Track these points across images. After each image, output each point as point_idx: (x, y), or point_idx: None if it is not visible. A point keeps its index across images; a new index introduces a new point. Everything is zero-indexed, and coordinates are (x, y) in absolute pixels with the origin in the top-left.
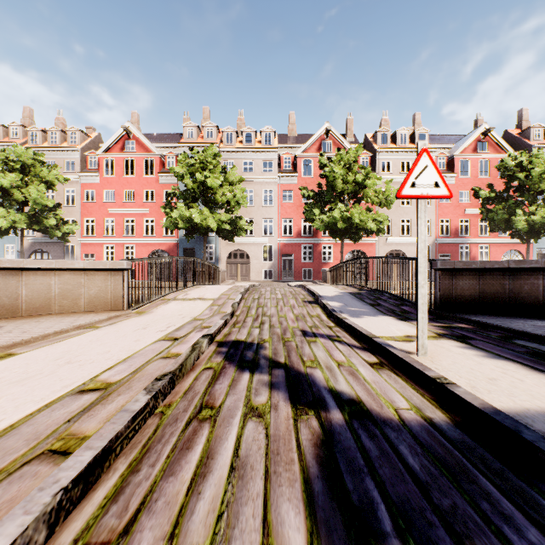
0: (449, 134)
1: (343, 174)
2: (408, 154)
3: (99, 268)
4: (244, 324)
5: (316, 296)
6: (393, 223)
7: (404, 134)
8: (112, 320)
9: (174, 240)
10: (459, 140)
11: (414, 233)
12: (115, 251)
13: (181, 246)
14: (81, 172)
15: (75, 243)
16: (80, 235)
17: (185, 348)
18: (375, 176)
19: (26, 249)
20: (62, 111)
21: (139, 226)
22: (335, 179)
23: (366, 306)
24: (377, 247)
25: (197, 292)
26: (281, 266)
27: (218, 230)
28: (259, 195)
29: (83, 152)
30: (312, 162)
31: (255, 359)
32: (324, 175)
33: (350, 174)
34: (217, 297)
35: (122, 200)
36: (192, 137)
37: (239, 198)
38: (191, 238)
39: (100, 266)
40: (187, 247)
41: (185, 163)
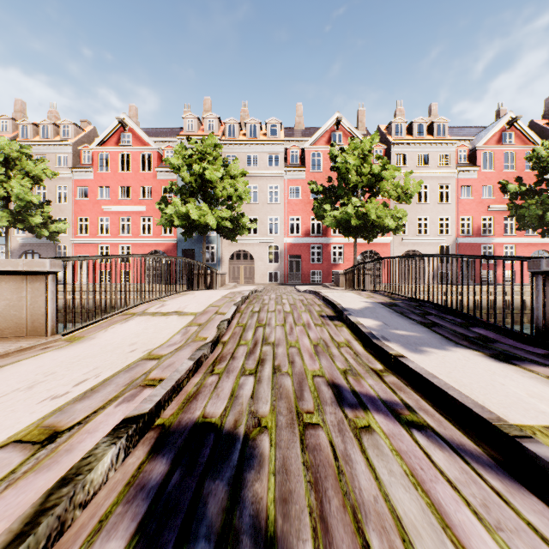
0: (468, 127)
1: (357, 165)
2: (426, 146)
3: (5, 271)
4: (231, 365)
5: (338, 309)
6: (410, 221)
7: (421, 125)
8: (6, 359)
9: (172, 240)
10: (480, 132)
11: (432, 232)
12: (110, 252)
13: (180, 246)
14: (73, 167)
15: (67, 243)
16: (73, 235)
17: (22, 505)
18: (394, 167)
19: (16, 249)
20: (55, 104)
21: (135, 226)
22: (348, 171)
23: (418, 328)
24: (392, 247)
25: (179, 302)
26: (288, 267)
27: (219, 228)
28: (264, 191)
29: (76, 147)
30: (322, 155)
31: (223, 547)
32: (336, 167)
33: (365, 165)
34: (202, 310)
35: (117, 197)
36: (192, 130)
37: (241, 193)
38: (188, 237)
39: (6, 268)
40: (187, 247)
41: (181, 154)
